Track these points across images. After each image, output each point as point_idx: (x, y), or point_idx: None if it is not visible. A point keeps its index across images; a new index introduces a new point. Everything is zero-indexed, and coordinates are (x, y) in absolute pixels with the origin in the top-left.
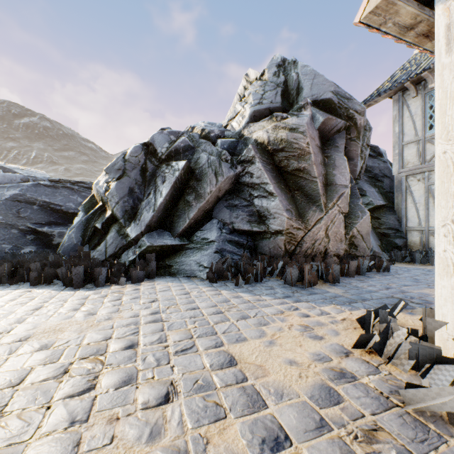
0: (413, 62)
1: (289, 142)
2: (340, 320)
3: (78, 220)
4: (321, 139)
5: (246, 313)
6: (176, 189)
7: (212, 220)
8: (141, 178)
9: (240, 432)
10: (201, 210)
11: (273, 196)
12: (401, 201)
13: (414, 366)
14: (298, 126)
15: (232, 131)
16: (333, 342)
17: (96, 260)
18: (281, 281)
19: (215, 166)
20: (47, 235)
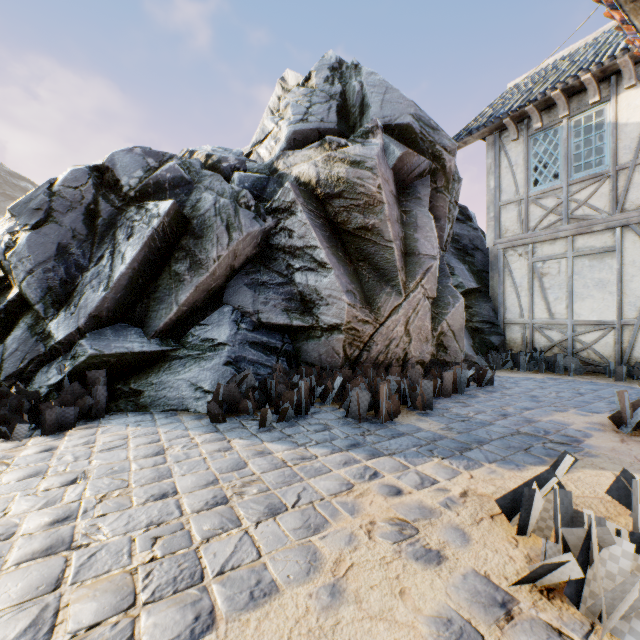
0: (511, 95)
1: (350, 184)
2: (460, 498)
3: None
4: (397, 185)
5: (278, 498)
6: (153, 250)
7: (222, 308)
8: (85, 228)
9: None
10: (202, 289)
11: (326, 269)
12: (497, 284)
13: None
14: (364, 159)
15: (258, 163)
16: (466, 570)
17: None
18: (340, 411)
19: (227, 214)
20: None
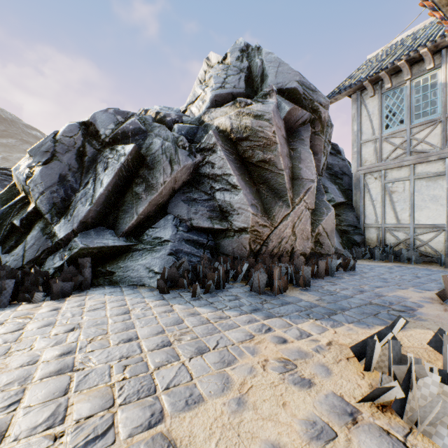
0: (369, 64)
1: (253, 131)
2: (326, 346)
3: None
4: (287, 130)
5: (204, 343)
6: (121, 177)
7: (167, 216)
8: (77, 163)
9: None
10: (153, 204)
11: (237, 189)
12: (359, 199)
13: None
14: (263, 113)
15: (191, 117)
16: (327, 392)
17: (7, 268)
18: (246, 287)
19: (170, 153)
20: None
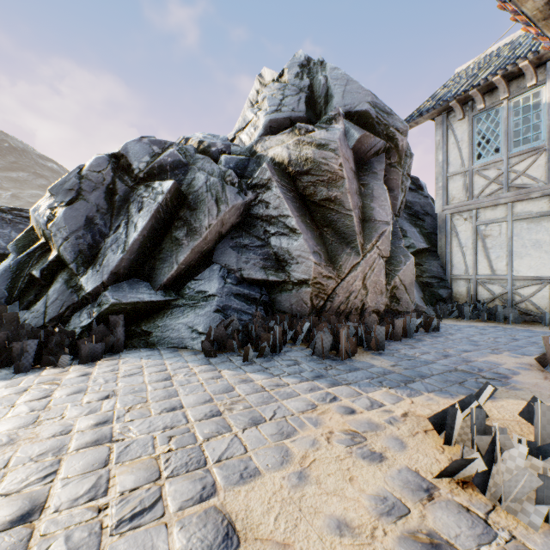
0: (458, 79)
1: (316, 163)
2: (401, 417)
3: (5, 264)
4: (356, 162)
5: (259, 413)
6: (159, 220)
7: (212, 266)
8: (106, 203)
9: None
10: (196, 251)
11: (296, 234)
12: (445, 244)
13: (546, 515)
14: (328, 142)
15: (241, 146)
16: (401, 467)
17: (26, 327)
18: (307, 350)
19: (216, 190)
20: None
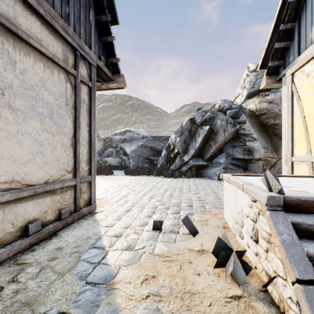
0: None
1: (267, 110)
2: None
3: (163, 154)
4: None
5: None
6: (204, 139)
7: (222, 153)
8: (189, 135)
9: (212, 197)
10: (216, 148)
11: (256, 140)
12: None
13: None
14: (273, 100)
15: (236, 104)
16: None
17: (173, 169)
18: None
19: (224, 127)
20: (152, 160)
